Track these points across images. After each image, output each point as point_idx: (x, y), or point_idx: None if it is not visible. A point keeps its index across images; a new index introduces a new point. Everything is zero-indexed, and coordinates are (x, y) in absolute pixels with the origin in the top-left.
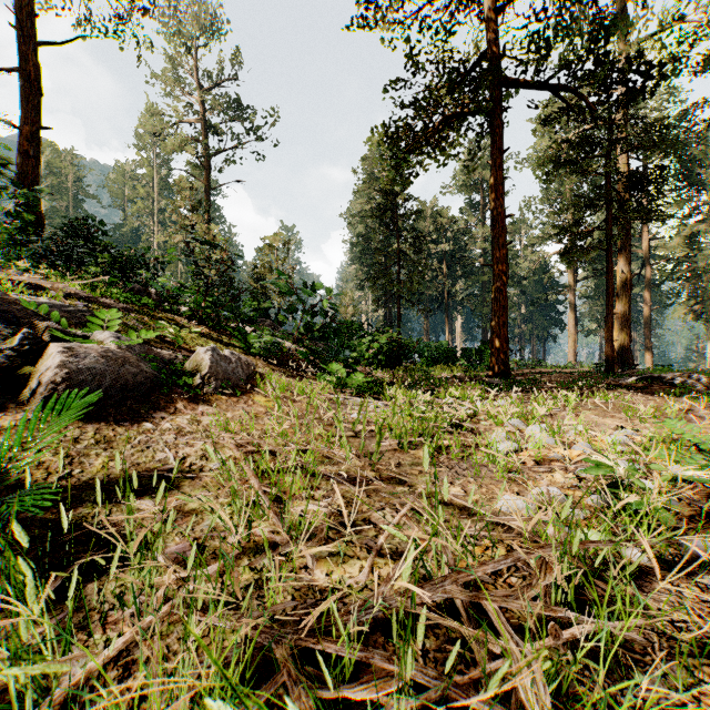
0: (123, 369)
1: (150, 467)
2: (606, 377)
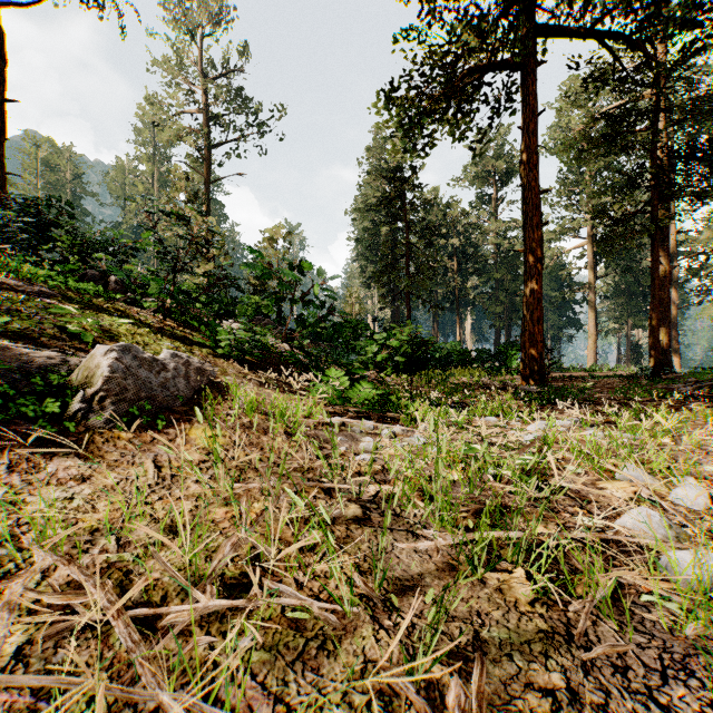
0: None
1: None
2: (656, 383)
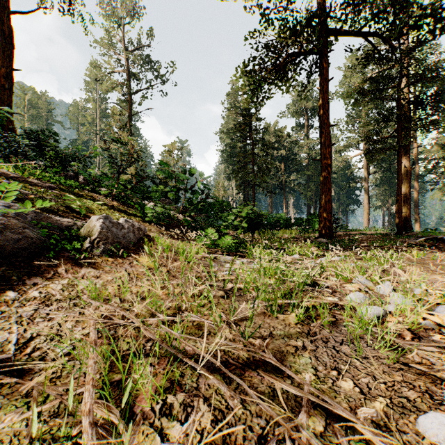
0: (0, 236)
1: None
2: (399, 238)
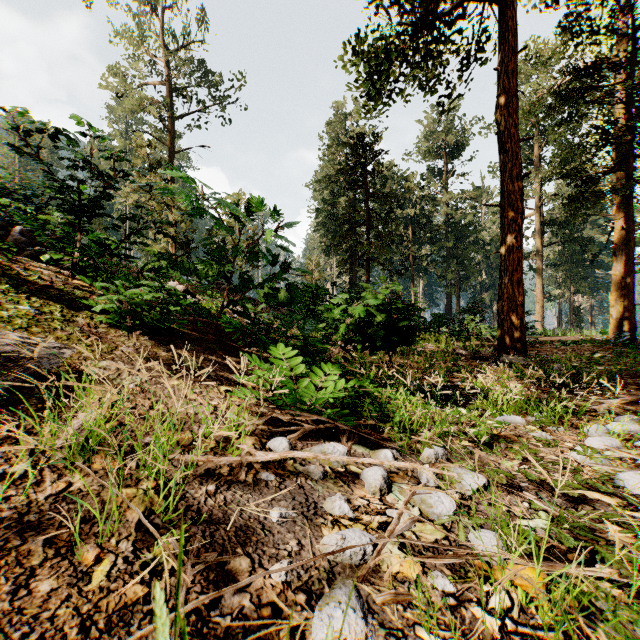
0: None
1: None
2: None
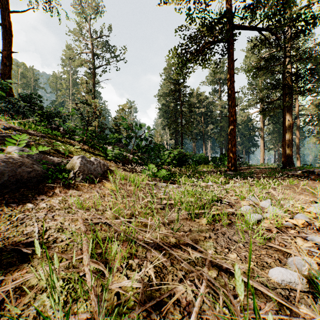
0: (20, 169)
1: (16, 241)
2: (283, 171)
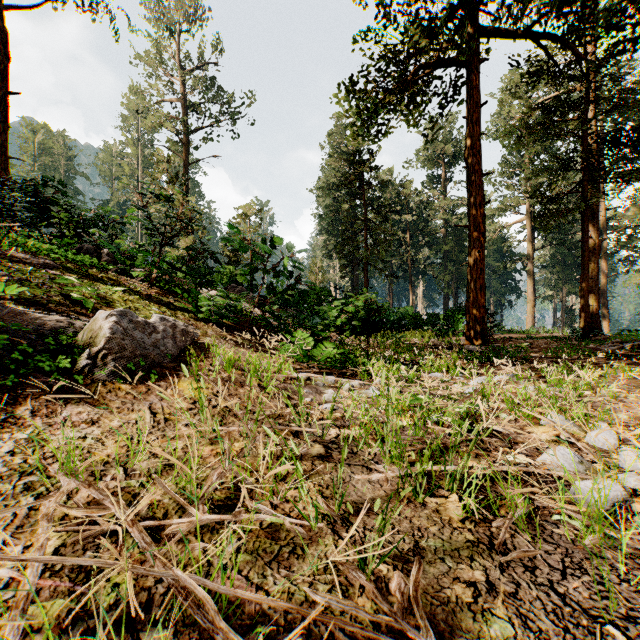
0: None
1: None
2: (586, 344)
